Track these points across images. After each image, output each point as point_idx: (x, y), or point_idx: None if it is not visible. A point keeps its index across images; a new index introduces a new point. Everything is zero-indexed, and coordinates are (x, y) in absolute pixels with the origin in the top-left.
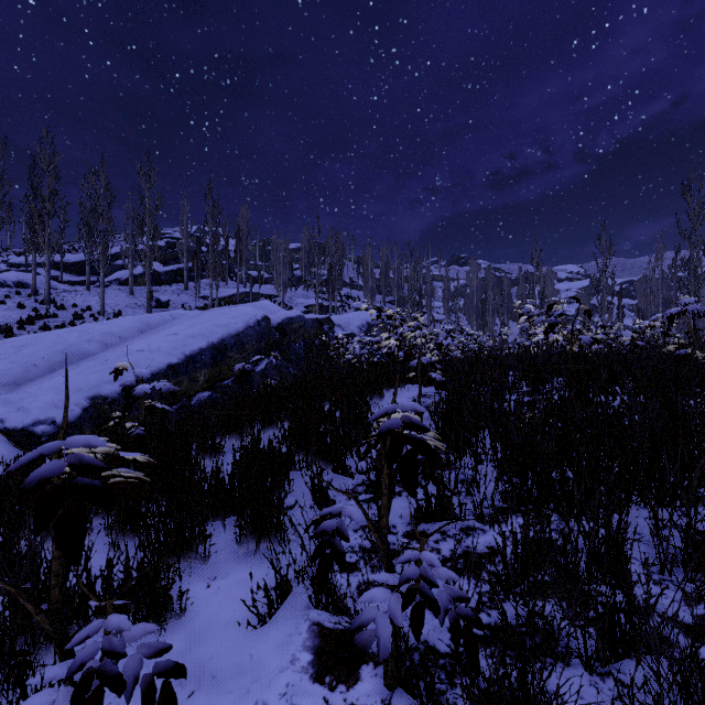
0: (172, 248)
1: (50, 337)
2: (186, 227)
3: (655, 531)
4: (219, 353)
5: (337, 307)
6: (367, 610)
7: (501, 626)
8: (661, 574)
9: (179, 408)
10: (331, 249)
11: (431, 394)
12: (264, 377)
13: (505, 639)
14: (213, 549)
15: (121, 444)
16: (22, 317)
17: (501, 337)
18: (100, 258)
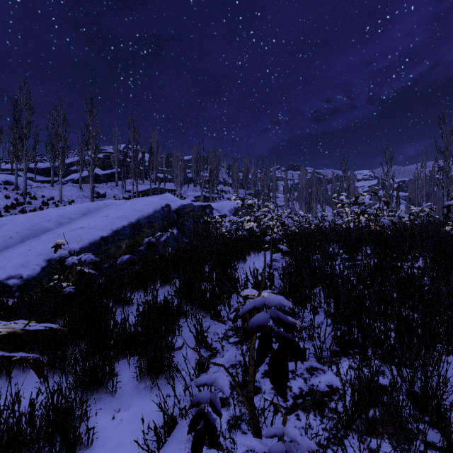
0: (108, 159)
1: (22, 218)
2: (117, 145)
3: None
4: (136, 228)
5: (215, 198)
6: None
7: None
8: None
9: (108, 266)
10: (211, 160)
11: (279, 259)
12: (166, 244)
13: None
14: (120, 383)
15: (30, 320)
16: (8, 204)
17: (323, 218)
18: (60, 165)
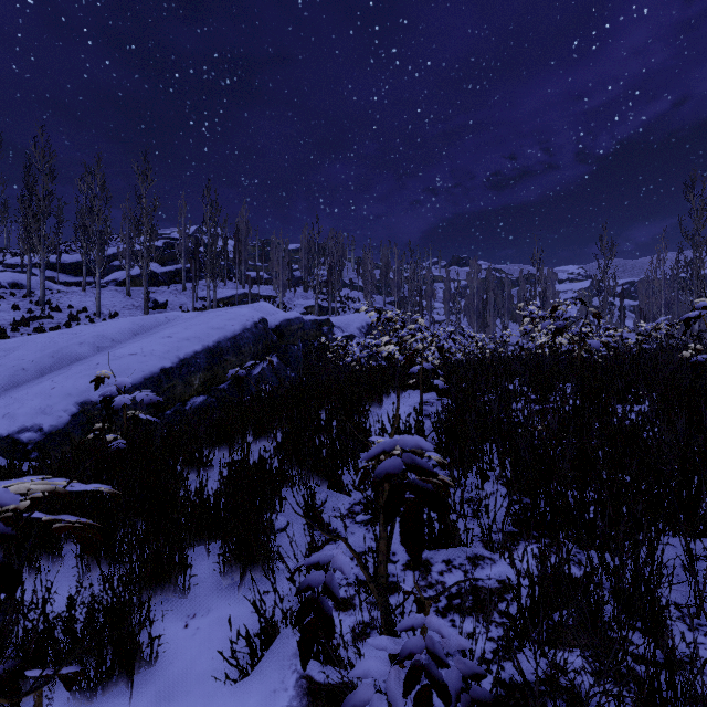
0: (170, 248)
1: (40, 340)
2: (184, 227)
3: (690, 568)
4: (215, 356)
5: (337, 308)
6: (360, 689)
7: (517, 683)
8: (697, 617)
9: (172, 413)
10: (330, 250)
11: (433, 401)
12: (262, 380)
13: (522, 701)
14: (194, 579)
15: (74, 477)
16: (16, 319)
17: (503, 340)
18: (96, 258)
